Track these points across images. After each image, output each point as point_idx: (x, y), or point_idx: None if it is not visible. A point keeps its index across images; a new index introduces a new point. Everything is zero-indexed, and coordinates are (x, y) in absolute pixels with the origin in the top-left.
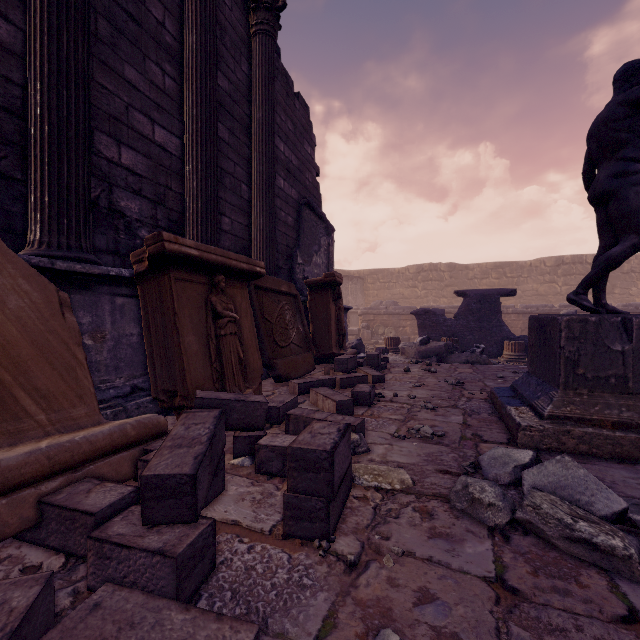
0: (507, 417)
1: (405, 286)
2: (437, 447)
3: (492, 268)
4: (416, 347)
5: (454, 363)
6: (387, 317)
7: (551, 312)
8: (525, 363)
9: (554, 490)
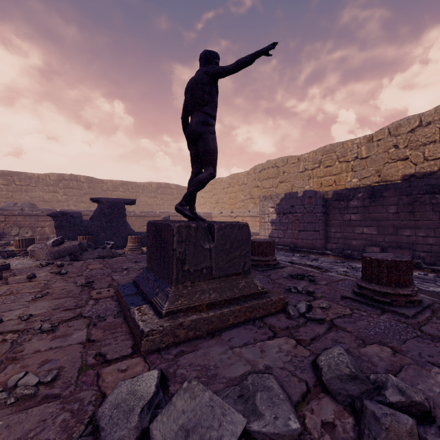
0: (131, 321)
1: (46, 190)
2: (40, 411)
3: (120, 184)
4: (48, 248)
5: (87, 260)
6: (23, 218)
7: (155, 216)
8: (141, 251)
9: (186, 438)
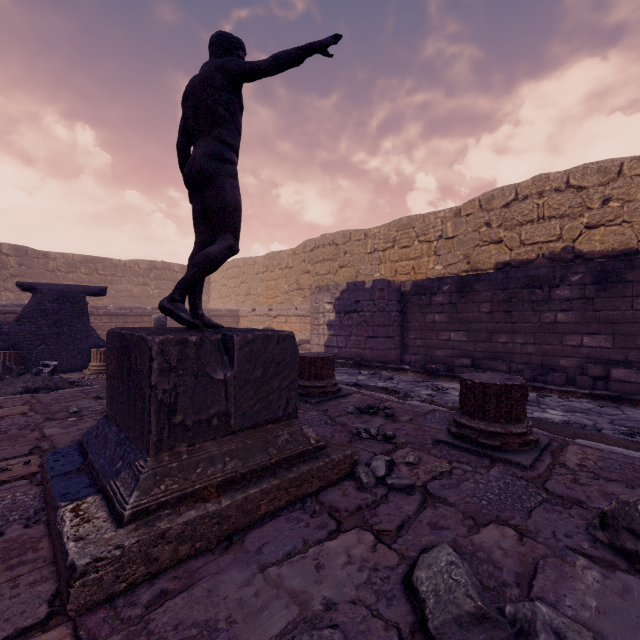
0: (56, 537)
1: None
2: None
3: (82, 261)
4: None
5: None
6: None
7: (145, 314)
8: None
9: None
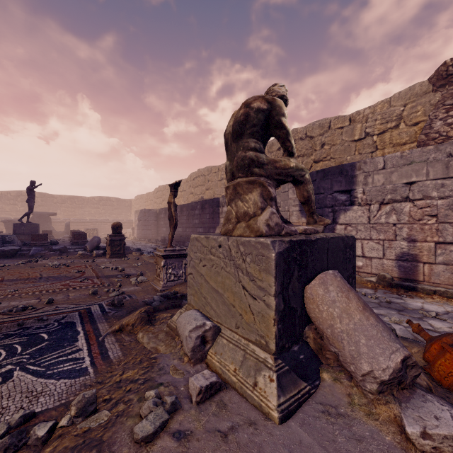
0: None
1: (7, 203)
2: None
3: (68, 198)
4: None
5: None
6: None
7: (86, 222)
8: None
9: None
